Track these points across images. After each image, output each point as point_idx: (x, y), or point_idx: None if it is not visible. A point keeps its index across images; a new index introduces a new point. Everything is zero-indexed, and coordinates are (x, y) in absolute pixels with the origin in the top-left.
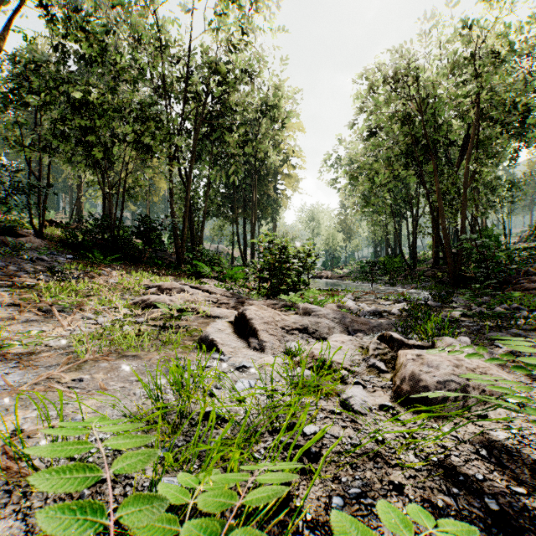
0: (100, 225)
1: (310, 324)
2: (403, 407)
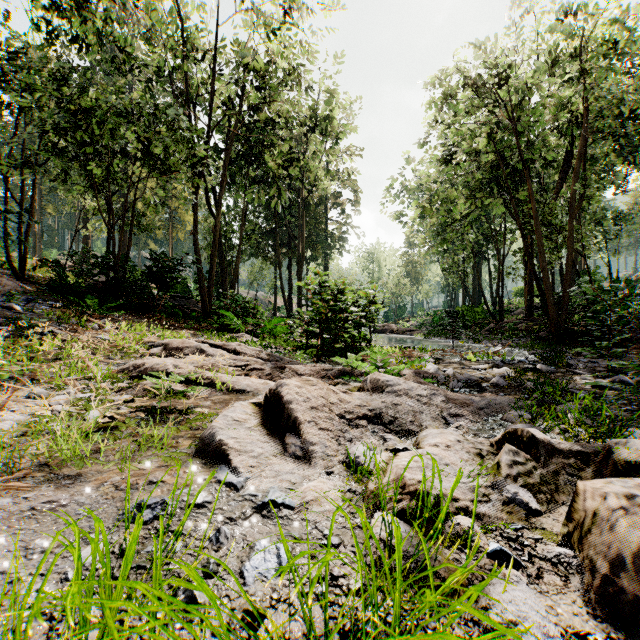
0: (99, 264)
1: (384, 407)
2: (630, 639)
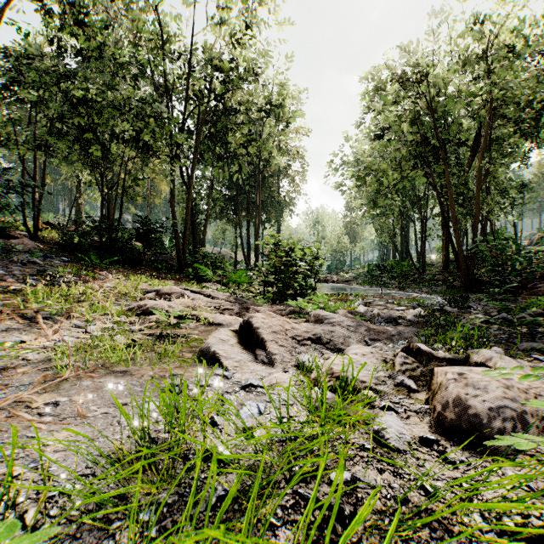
0: (97, 227)
1: (323, 333)
2: (448, 440)
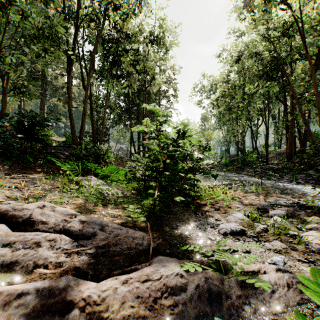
0: None
1: None
2: None
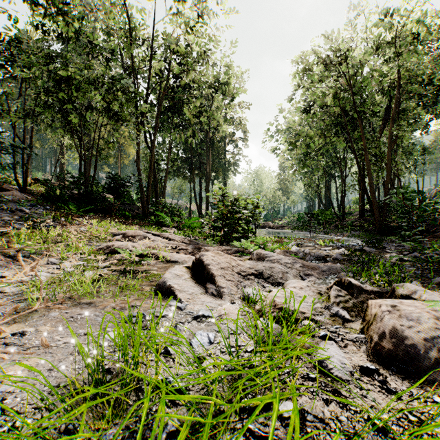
0: (75, 182)
1: (264, 269)
2: (386, 369)
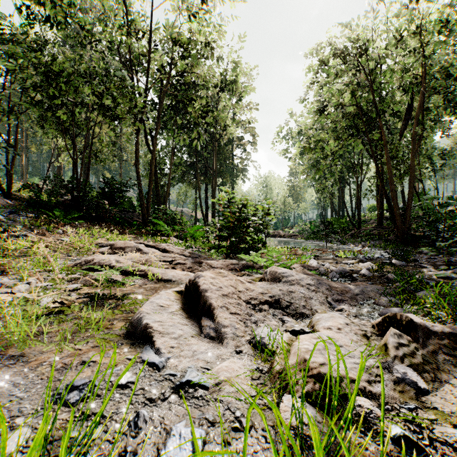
0: (66, 186)
1: (281, 294)
2: None
